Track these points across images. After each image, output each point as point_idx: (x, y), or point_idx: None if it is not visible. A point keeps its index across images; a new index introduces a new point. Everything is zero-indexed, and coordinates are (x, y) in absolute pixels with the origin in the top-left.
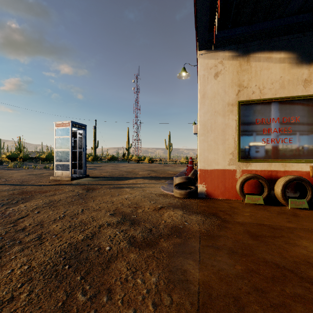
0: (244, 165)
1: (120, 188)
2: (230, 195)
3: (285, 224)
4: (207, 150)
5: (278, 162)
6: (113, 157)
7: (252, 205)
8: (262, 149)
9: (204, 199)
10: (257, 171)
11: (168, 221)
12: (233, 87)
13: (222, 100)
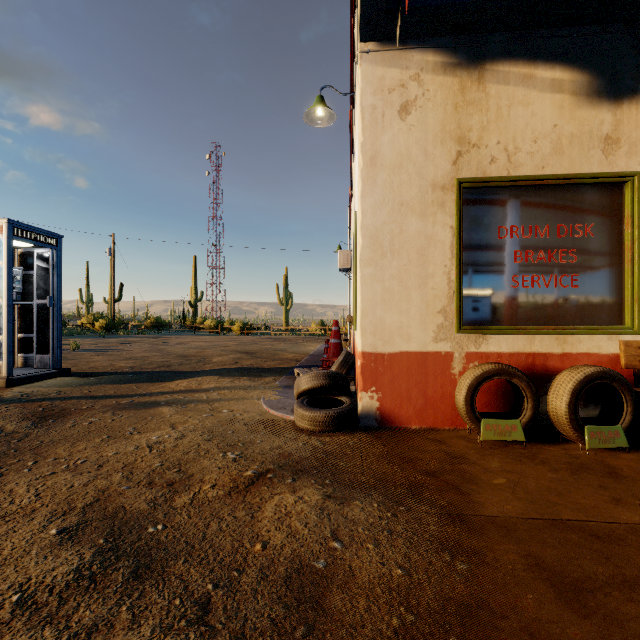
0: (472, 340)
1: (146, 407)
2: (437, 417)
3: (615, 514)
4: (382, 304)
5: (548, 332)
6: (158, 321)
7: (495, 444)
8: (512, 301)
9: (374, 433)
10: (502, 357)
11: (276, 541)
12: (444, 143)
13: (418, 173)
